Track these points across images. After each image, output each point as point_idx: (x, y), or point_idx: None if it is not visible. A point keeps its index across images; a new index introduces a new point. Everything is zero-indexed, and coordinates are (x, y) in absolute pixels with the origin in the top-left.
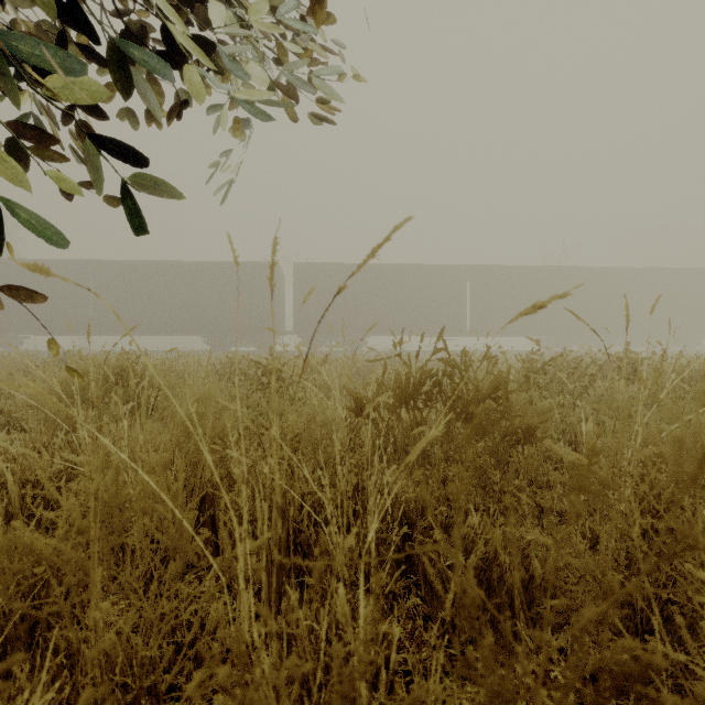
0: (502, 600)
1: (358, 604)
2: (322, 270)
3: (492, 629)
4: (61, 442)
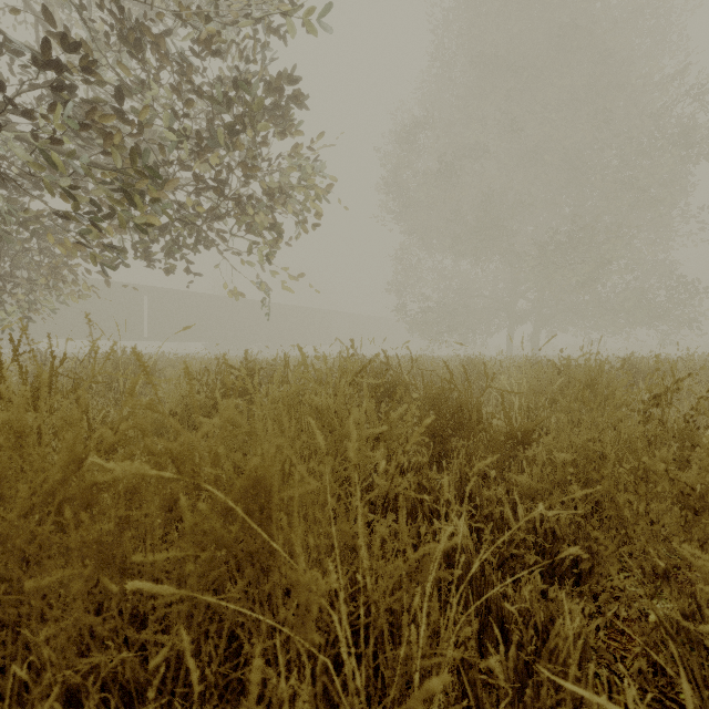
0: None
1: None
2: None
3: None
4: None
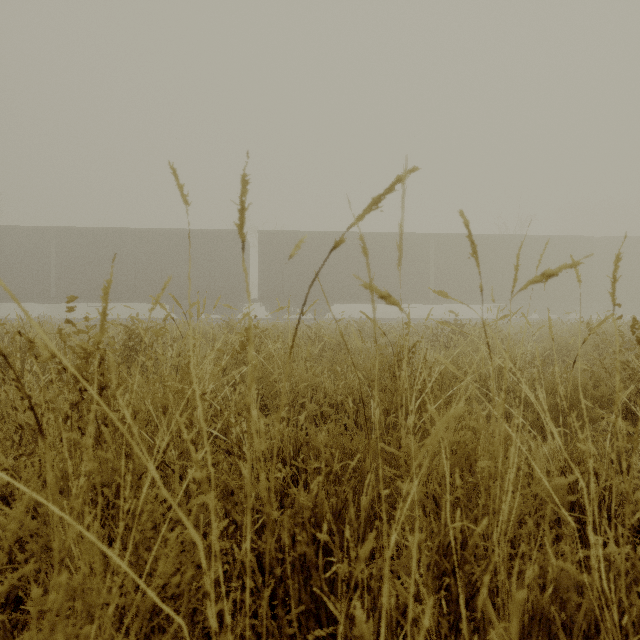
0: None
1: None
2: (286, 238)
3: None
4: None
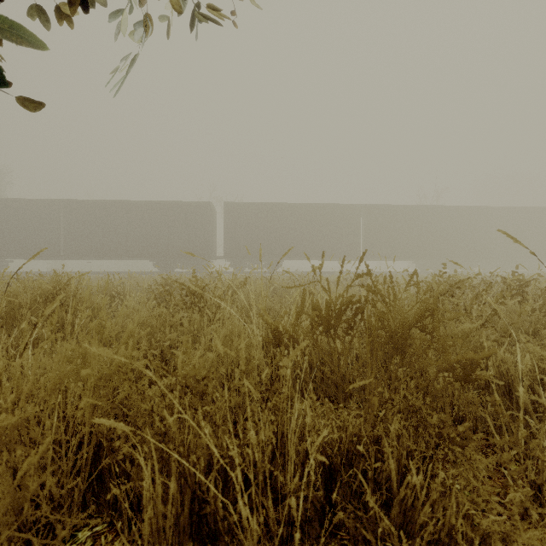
0: None
1: None
2: (246, 208)
3: None
4: None
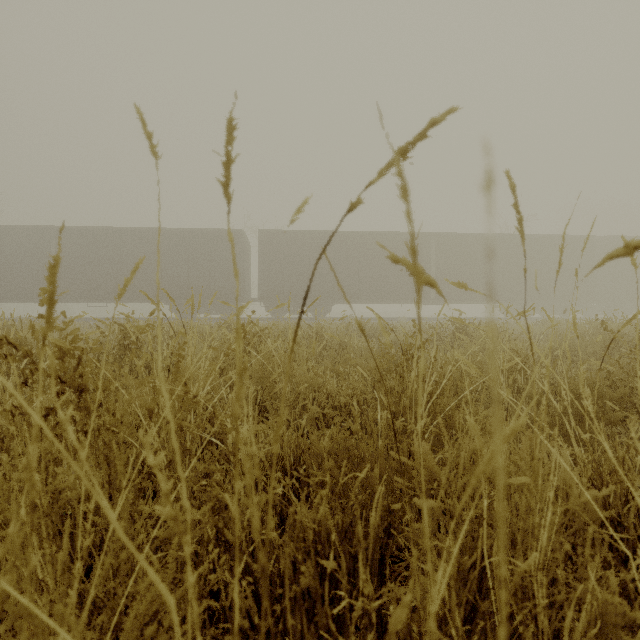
0: None
1: None
2: (286, 237)
3: None
4: None
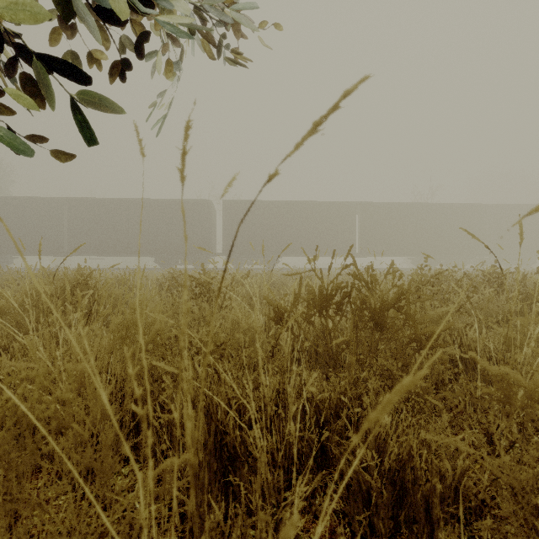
0: (418, 503)
1: (282, 516)
2: (245, 205)
3: (407, 529)
4: (19, 345)
